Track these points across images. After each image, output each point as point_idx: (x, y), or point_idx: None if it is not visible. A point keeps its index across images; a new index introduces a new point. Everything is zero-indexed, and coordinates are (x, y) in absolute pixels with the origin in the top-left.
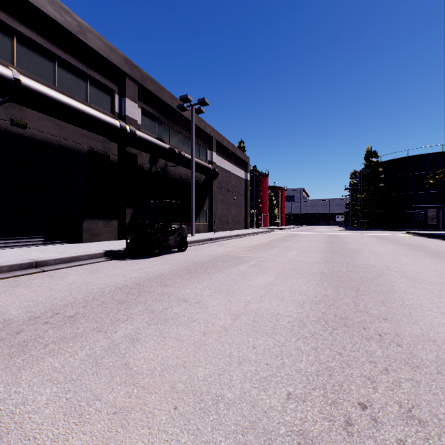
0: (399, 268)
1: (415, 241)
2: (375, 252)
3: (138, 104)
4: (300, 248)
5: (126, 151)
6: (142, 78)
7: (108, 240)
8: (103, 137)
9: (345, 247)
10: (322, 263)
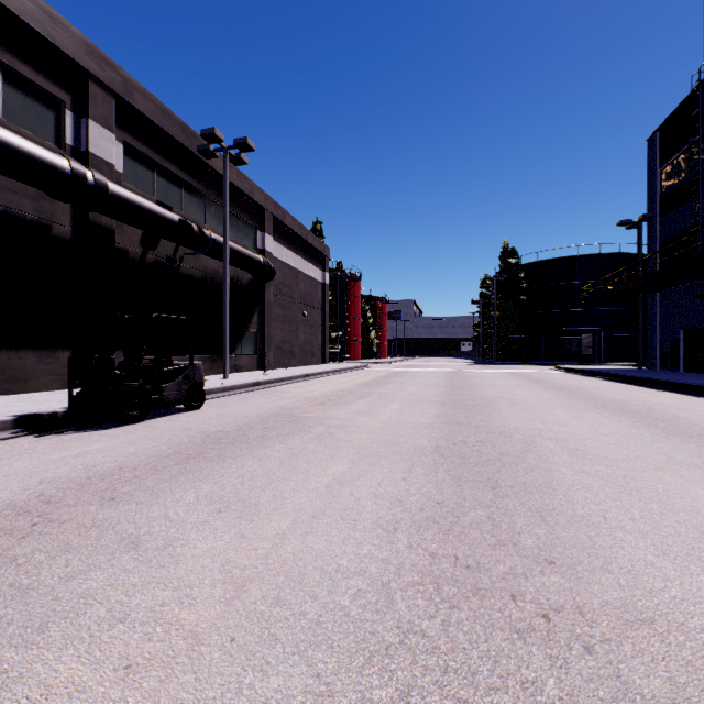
0: (556, 433)
1: (569, 382)
2: (517, 403)
3: (118, 135)
4: (404, 398)
5: (91, 221)
6: (124, 87)
7: (49, 390)
8: (38, 189)
9: (473, 394)
10: (437, 428)
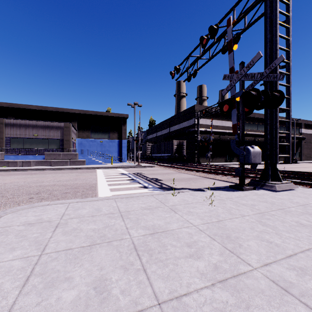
0: None
1: None
2: None
3: None
4: None
5: None
6: None
7: None
8: None
9: None
10: None
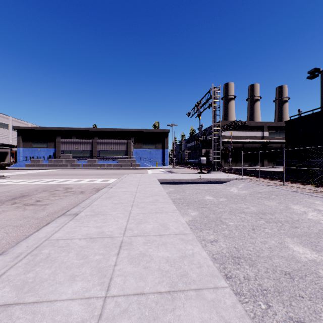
0: None
1: None
2: None
3: None
4: None
5: None
6: None
7: None
8: None
9: None
10: None
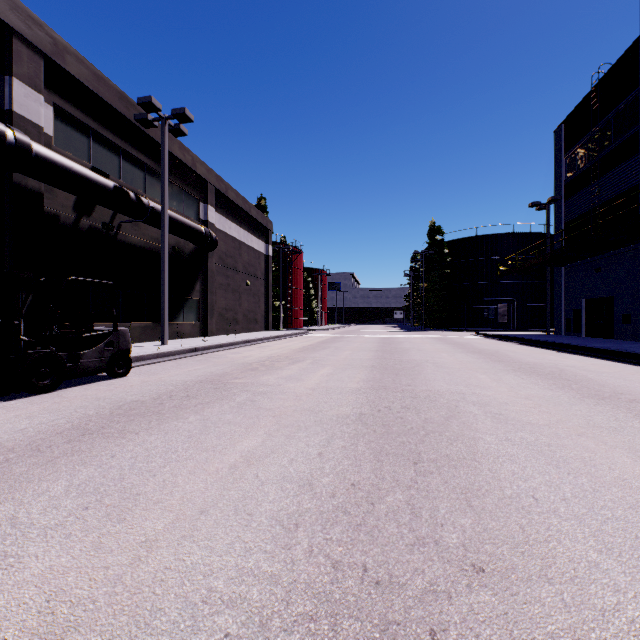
0: (479, 396)
1: (488, 346)
2: (442, 366)
3: (47, 97)
4: (336, 362)
5: (15, 183)
6: (54, 48)
7: None
8: None
9: (402, 358)
10: (364, 393)
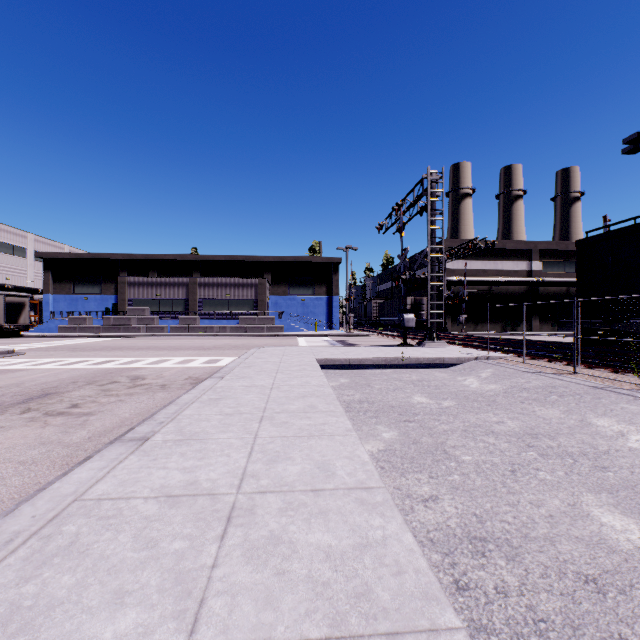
0: None
1: None
2: None
3: None
4: None
5: None
6: None
7: None
8: None
9: None
10: None
